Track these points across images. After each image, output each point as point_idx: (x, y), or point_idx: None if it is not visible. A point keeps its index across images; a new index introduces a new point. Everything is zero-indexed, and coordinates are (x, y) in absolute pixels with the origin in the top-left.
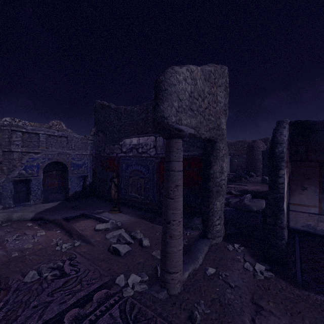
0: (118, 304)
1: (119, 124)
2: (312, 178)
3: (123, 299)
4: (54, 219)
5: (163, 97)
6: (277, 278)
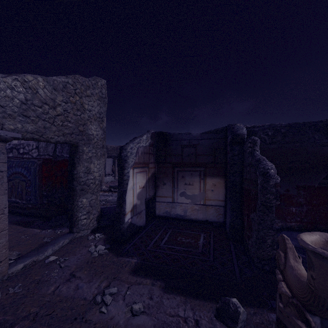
0: None
1: None
2: (169, 176)
3: None
4: None
5: None
6: (109, 253)
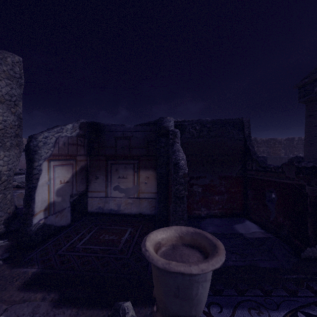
0: None
1: None
2: (102, 169)
3: None
4: None
5: None
6: (2, 265)
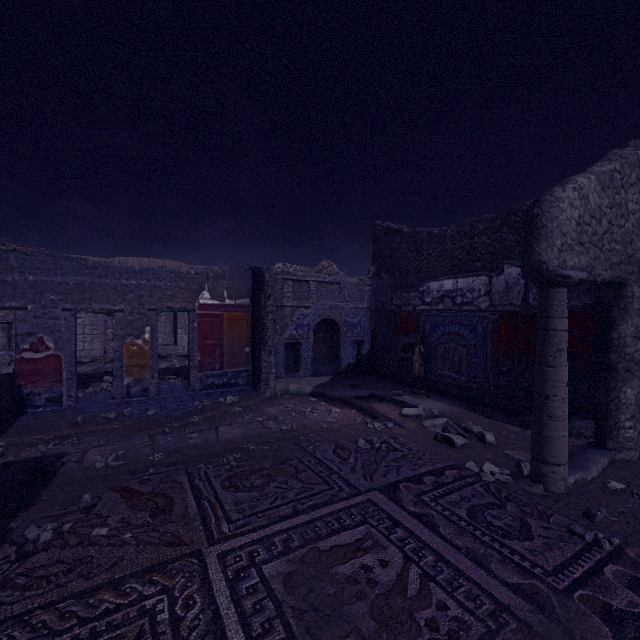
0: (479, 484)
1: (418, 258)
2: None
3: (483, 482)
4: (339, 397)
5: (540, 236)
6: None
